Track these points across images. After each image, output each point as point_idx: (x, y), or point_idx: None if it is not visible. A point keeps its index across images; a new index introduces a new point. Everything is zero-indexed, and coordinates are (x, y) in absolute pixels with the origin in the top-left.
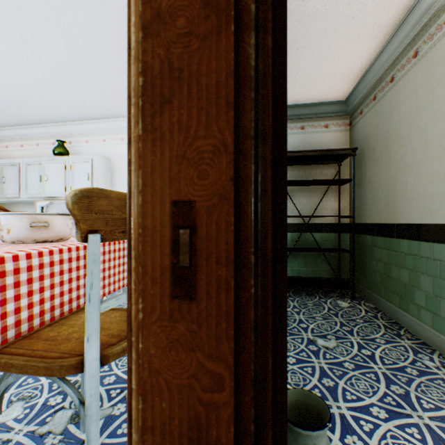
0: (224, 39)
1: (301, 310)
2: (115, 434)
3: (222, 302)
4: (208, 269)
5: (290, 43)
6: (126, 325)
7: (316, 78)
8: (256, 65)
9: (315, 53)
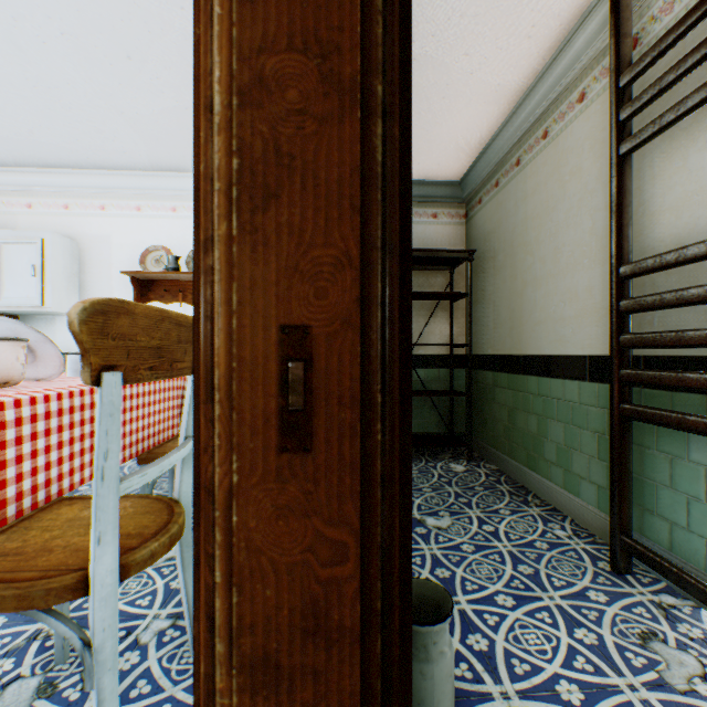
0: (349, 126)
1: None
2: (127, 698)
3: (346, 453)
4: (328, 412)
5: None
6: (149, 519)
7: (422, 147)
8: (383, 161)
9: (422, 112)
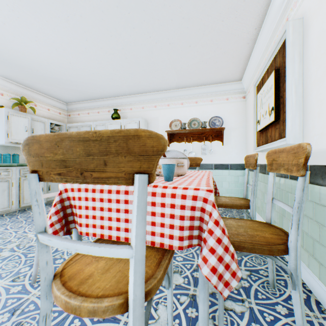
0: None
1: None
2: (258, 298)
3: None
4: None
5: None
6: (271, 229)
7: None
8: None
9: None
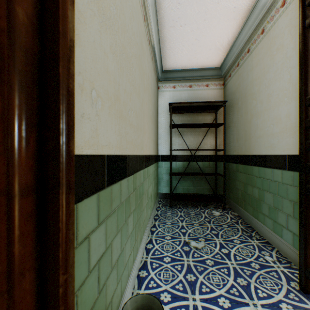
0: None
1: (185, 218)
2: None
3: None
4: None
5: (175, 21)
6: None
7: (197, 50)
8: None
9: (194, 30)
